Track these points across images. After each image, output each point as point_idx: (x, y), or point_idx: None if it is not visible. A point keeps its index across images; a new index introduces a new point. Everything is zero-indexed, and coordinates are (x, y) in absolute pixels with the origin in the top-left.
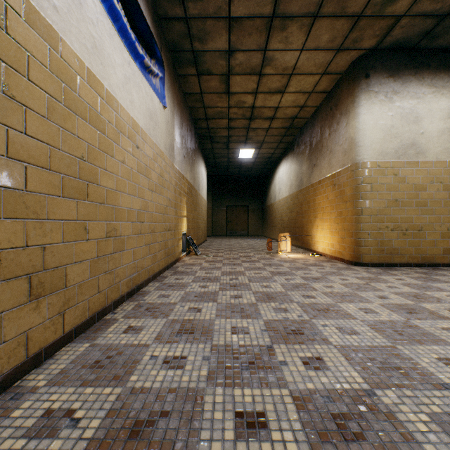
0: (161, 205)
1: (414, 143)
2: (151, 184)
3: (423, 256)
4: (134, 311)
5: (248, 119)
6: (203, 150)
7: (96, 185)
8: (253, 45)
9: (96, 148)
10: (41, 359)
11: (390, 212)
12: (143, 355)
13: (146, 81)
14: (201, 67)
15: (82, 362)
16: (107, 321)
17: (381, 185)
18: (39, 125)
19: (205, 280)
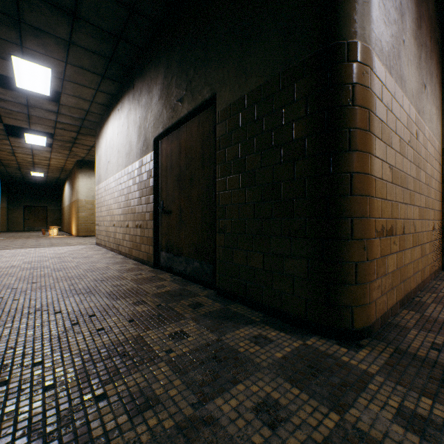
0: None
1: None
2: None
3: None
4: None
5: (33, 164)
6: None
7: None
8: (26, 150)
9: None
10: None
11: (91, 217)
12: None
13: None
14: None
15: None
16: None
17: (87, 208)
18: None
19: None
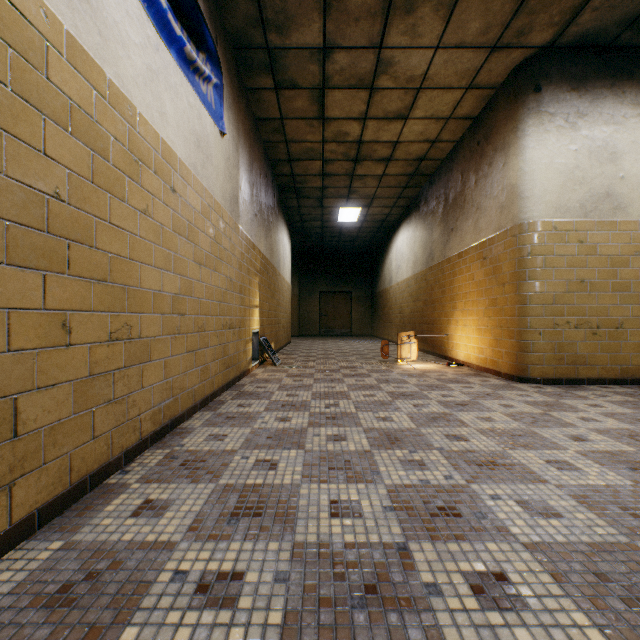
0: (216, 288)
1: (610, 192)
2: (199, 253)
3: (624, 367)
4: (161, 467)
5: (352, 161)
6: (285, 210)
7: (88, 247)
8: (362, 38)
9: (88, 182)
10: None
11: (573, 300)
12: (159, 570)
13: (190, 84)
14: (281, 75)
15: (35, 589)
16: (109, 490)
17: (559, 257)
18: None
19: (286, 407)
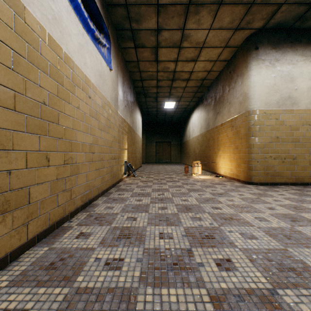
0: (108, 141)
1: (290, 96)
2: (100, 125)
3: (297, 177)
4: (86, 219)
5: (171, 80)
6: (139, 103)
7: (56, 124)
8: (175, 25)
9: (56, 96)
10: (6, 262)
11: (273, 146)
12: (89, 257)
13: (96, 49)
14: (137, 41)
15: (40, 264)
16: (64, 228)
17: (266, 126)
18: (5, 74)
19: (140, 195)
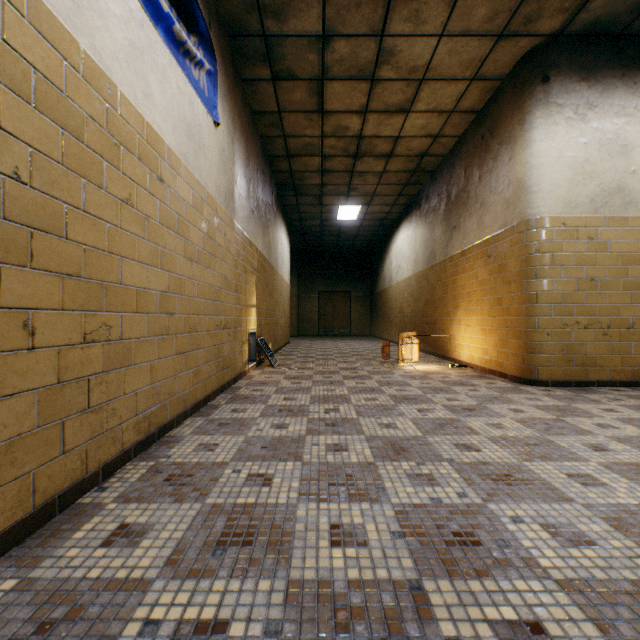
0: (210, 286)
1: (621, 187)
2: (190, 249)
3: (635, 369)
4: (143, 483)
5: (352, 157)
6: (284, 208)
7: (57, 237)
8: (362, 25)
9: (57, 163)
10: None
11: (583, 299)
12: (126, 619)
13: (179, 68)
14: (278, 65)
15: None
16: (81, 511)
17: (568, 255)
18: None
19: (283, 412)
